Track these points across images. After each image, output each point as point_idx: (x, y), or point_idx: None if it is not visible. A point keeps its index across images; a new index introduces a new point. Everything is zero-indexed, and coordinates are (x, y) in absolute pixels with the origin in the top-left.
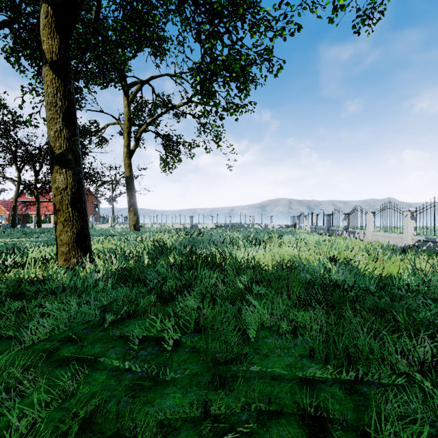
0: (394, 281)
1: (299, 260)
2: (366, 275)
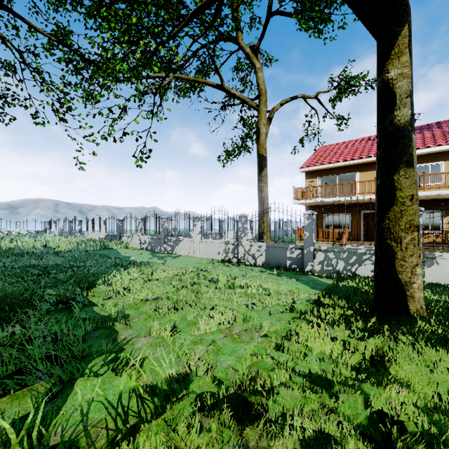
0: (65, 249)
1: (22, 248)
2: (53, 249)
